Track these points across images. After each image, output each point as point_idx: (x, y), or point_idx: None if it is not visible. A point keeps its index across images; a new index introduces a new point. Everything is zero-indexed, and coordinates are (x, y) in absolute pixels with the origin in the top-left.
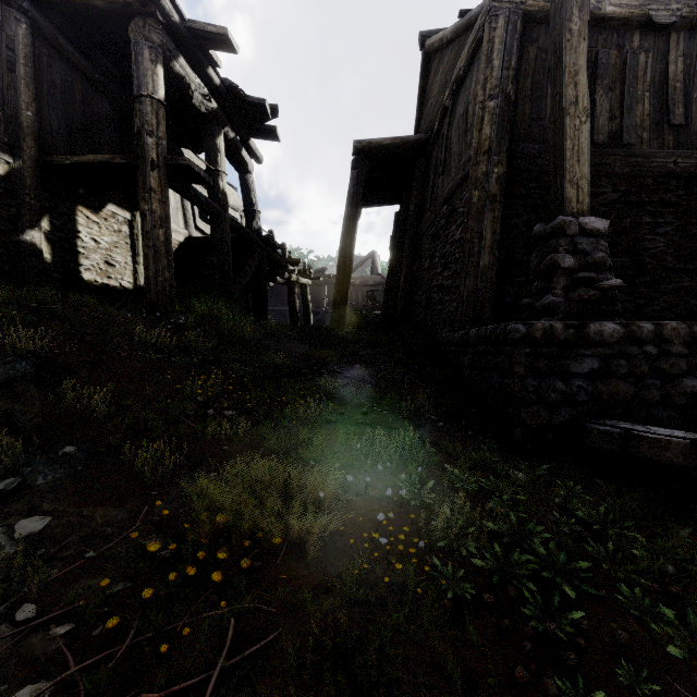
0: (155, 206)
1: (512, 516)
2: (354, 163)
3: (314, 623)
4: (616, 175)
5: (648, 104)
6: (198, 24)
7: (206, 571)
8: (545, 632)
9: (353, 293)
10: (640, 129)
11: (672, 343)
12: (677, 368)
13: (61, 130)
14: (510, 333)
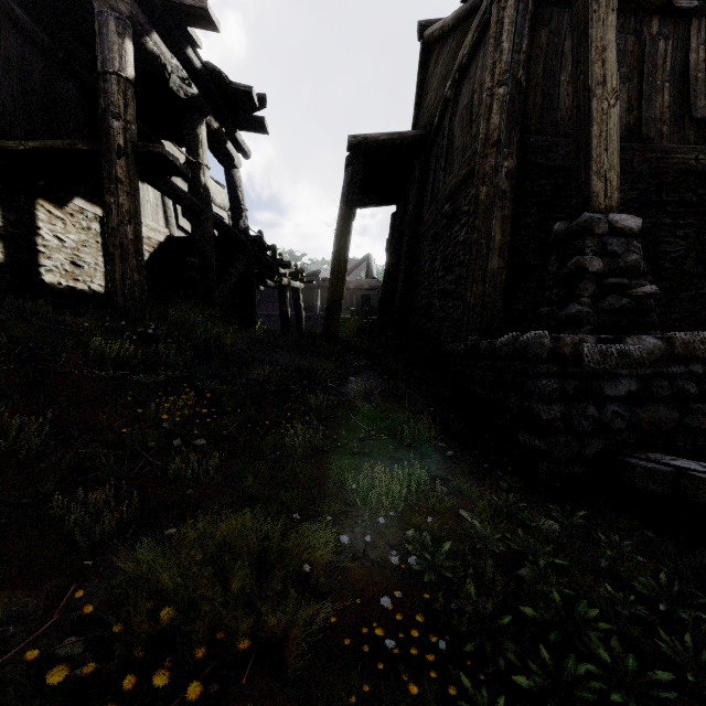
0: (122, 199)
1: (555, 594)
2: (349, 160)
3: None
4: (634, 172)
5: (668, 95)
6: None
7: None
8: None
9: (347, 297)
10: (660, 122)
11: None
12: None
13: (17, 112)
14: (533, 349)
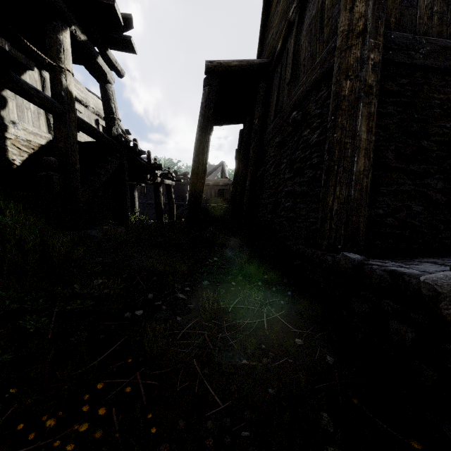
0: None
1: None
2: (206, 81)
3: None
4: None
5: None
6: None
7: None
8: None
9: (208, 191)
10: None
11: None
12: None
13: None
14: None
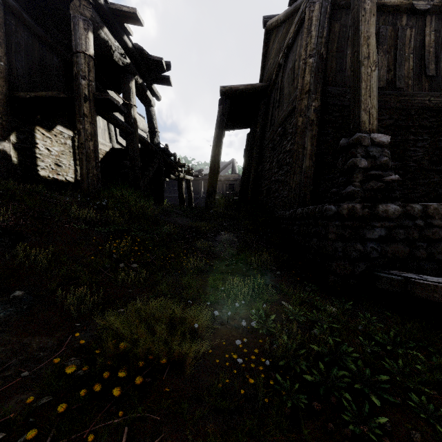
0: (87, 126)
1: (330, 340)
2: (220, 101)
3: (187, 431)
4: (392, 108)
5: (412, 62)
6: (117, 6)
7: (109, 387)
8: (360, 433)
9: (220, 185)
10: (407, 78)
11: (434, 218)
12: (437, 235)
13: (24, 75)
14: (325, 211)
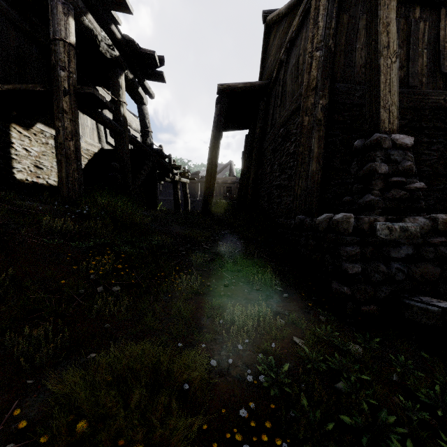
0: (66, 123)
1: (364, 404)
2: (218, 100)
3: None
4: (404, 108)
5: (426, 57)
6: None
7: None
8: None
9: (217, 188)
10: (421, 75)
11: None
12: None
13: None
14: (342, 225)
